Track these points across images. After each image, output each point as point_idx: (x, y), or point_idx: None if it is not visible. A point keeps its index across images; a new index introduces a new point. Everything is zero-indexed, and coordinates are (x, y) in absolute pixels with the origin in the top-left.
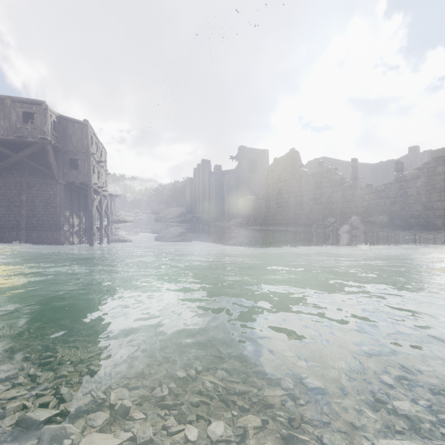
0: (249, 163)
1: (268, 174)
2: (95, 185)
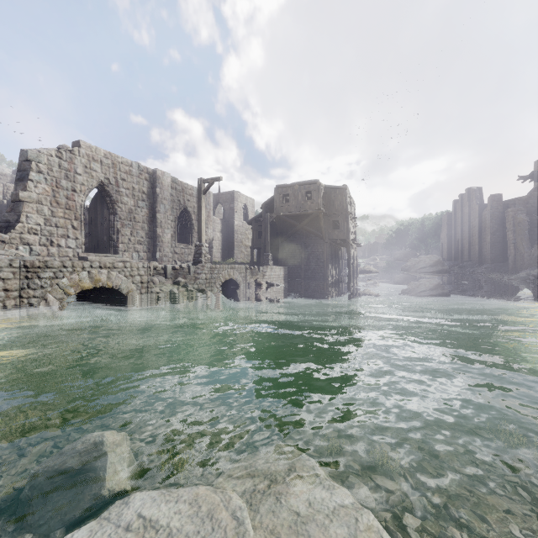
0: None
1: None
2: (351, 241)
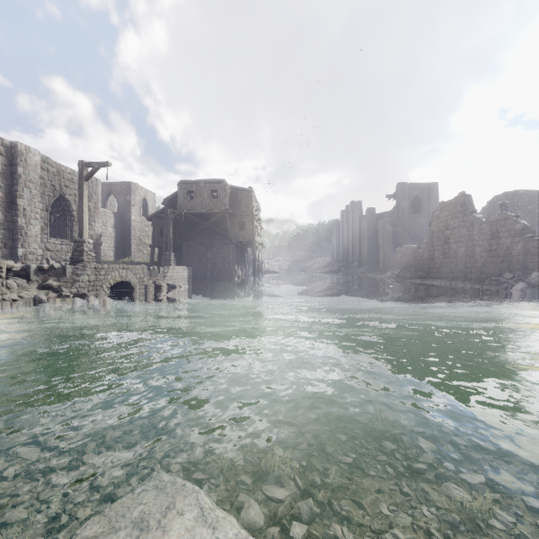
0: (410, 201)
1: (432, 220)
2: (256, 242)
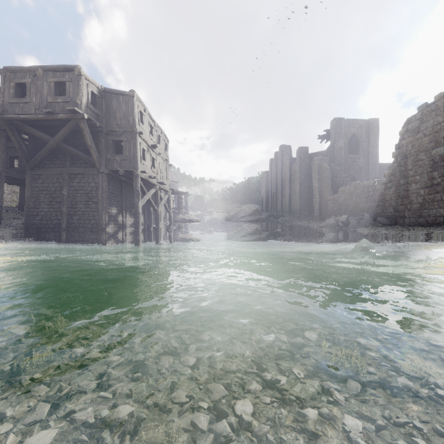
0: (347, 140)
1: (404, 137)
2: (145, 175)
